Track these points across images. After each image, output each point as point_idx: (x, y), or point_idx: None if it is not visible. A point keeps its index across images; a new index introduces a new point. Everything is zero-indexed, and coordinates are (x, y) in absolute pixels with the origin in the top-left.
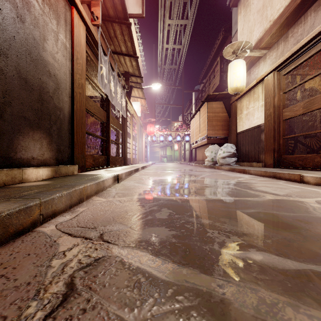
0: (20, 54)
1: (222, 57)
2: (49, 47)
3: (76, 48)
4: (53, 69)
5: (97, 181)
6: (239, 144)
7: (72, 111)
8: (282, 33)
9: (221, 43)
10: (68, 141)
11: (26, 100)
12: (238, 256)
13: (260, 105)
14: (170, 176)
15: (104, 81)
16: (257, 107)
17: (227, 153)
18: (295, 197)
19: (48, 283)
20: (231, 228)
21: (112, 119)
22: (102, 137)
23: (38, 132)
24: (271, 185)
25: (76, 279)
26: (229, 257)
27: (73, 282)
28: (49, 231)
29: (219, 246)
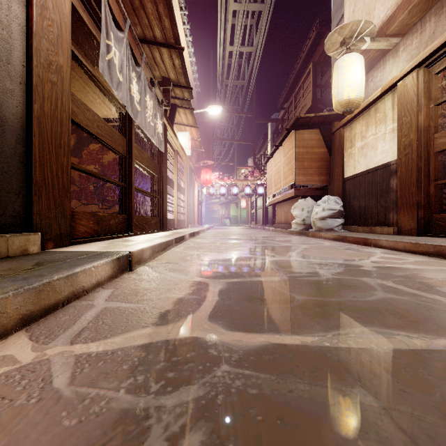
0: None
1: (317, 64)
2: None
3: None
4: None
5: (39, 281)
6: (348, 196)
7: (30, 115)
8: (429, 4)
9: (314, 45)
10: (16, 180)
11: None
12: None
13: (388, 129)
14: (239, 251)
15: (115, 74)
16: (382, 134)
17: (329, 211)
18: None
19: None
20: None
21: (137, 151)
22: (117, 182)
23: None
24: None
25: None
26: None
27: None
28: None
29: None
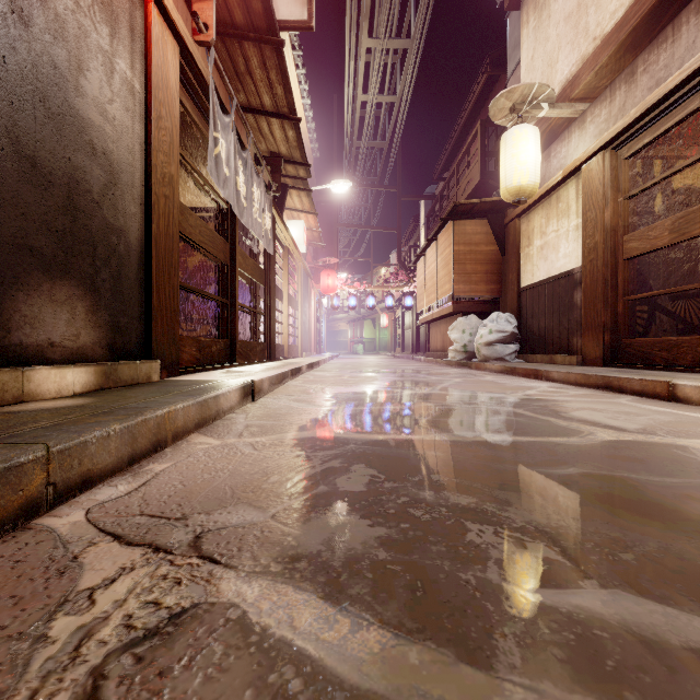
0: (19, 99)
1: (487, 123)
2: (92, 88)
3: (158, 94)
4: (103, 139)
5: (201, 397)
6: (524, 313)
7: (149, 236)
8: (621, 65)
9: (485, 91)
10: (138, 306)
11: (35, 208)
12: (557, 604)
13: (571, 226)
14: (372, 385)
15: (222, 170)
16: (564, 231)
17: (498, 334)
18: (666, 437)
19: (25, 699)
20: (527, 520)
21: (241, 257)
22: (219, 298)
23: (64, 283)
24: (602, 407)
25: (109, 684)
26: (532, 608)
27: (97, 694)
28: (68, 527)
29: (502, 573)
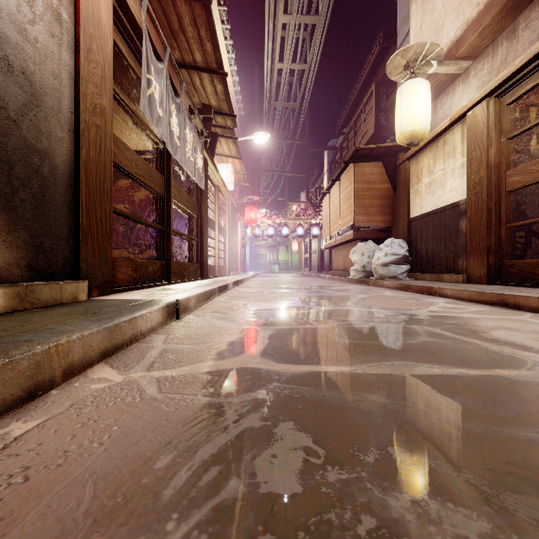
0: None
1: (380, 85)
2: (7, 3)
3: (88, 28)
4: (21, 58)
5: (111, 322)
6: (414, 239)
7: (77, 161)
8: (502, 25)
9: (377, 61)
10: (66, 228)
11: None
12: None
13: (457, 164)
14: (289, 301)
15: (155, 109)
16: (450, 169)
17: (392, 257)
18: None
19: None
20: None
21: (176, 190)
22: (155, 225)
23: None
24: (515, 326)
25: None
26: None
27: None
28: None
29: None
